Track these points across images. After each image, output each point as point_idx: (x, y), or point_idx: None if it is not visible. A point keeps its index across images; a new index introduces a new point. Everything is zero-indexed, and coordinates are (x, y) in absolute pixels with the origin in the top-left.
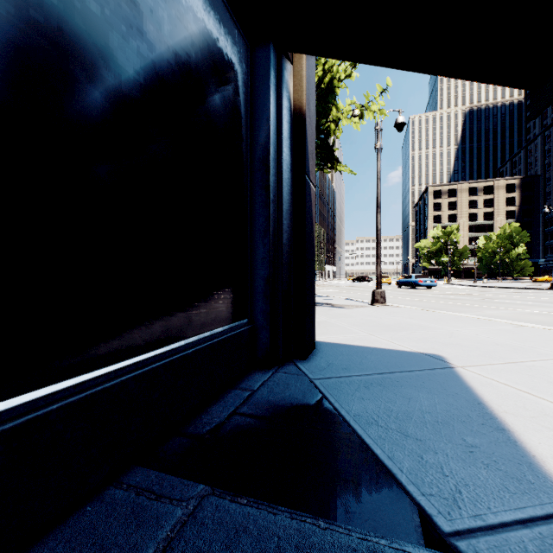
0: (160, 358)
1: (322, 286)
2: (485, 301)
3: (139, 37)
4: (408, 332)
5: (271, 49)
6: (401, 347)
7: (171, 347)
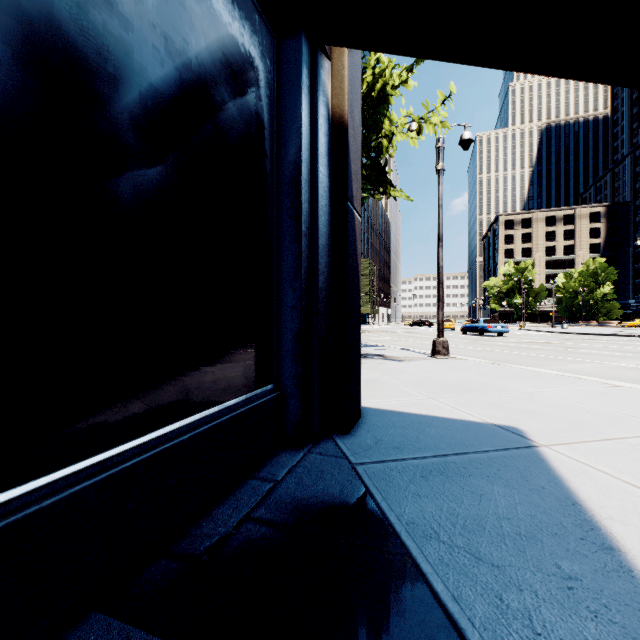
0: (140, 450)
1: (374, 332)
2: (567, 352)
3: (106, 8)
4: (476, 394)
5: (303, 41)
6: (468, 416)
7: (158, 433)
